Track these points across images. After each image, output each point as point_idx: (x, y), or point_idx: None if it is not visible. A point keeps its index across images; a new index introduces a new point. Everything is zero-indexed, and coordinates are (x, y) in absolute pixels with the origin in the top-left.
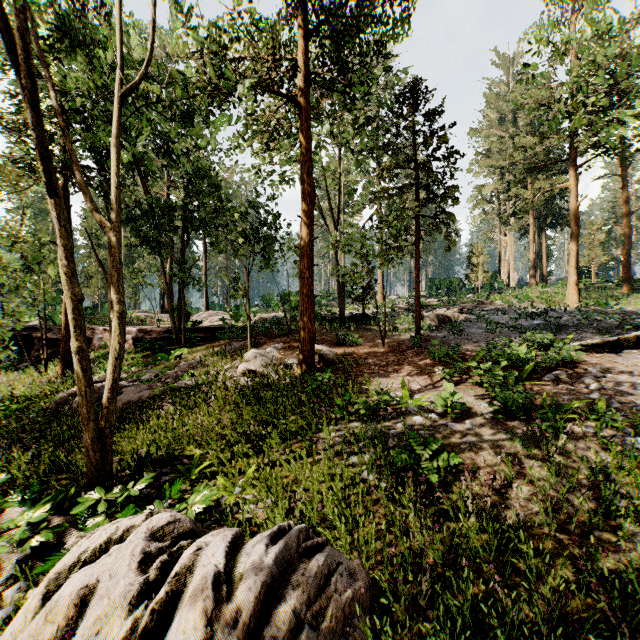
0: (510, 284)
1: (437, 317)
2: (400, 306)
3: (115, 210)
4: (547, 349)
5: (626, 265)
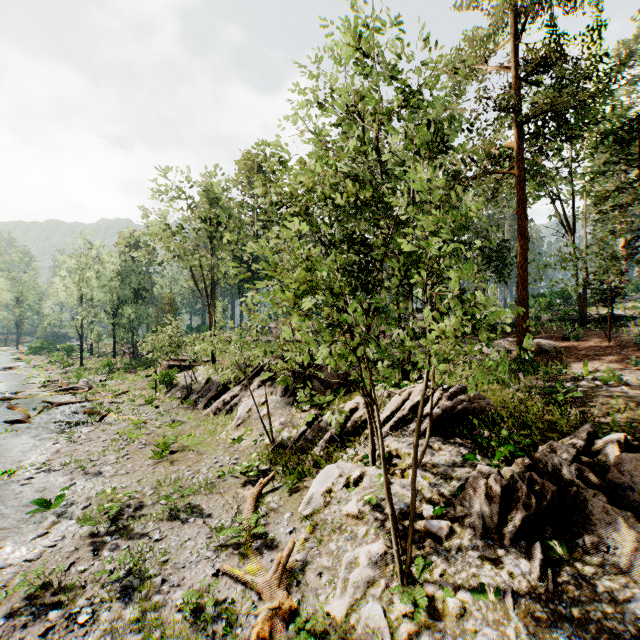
0: None
1: None
2: None
3: None
4: None
5: None
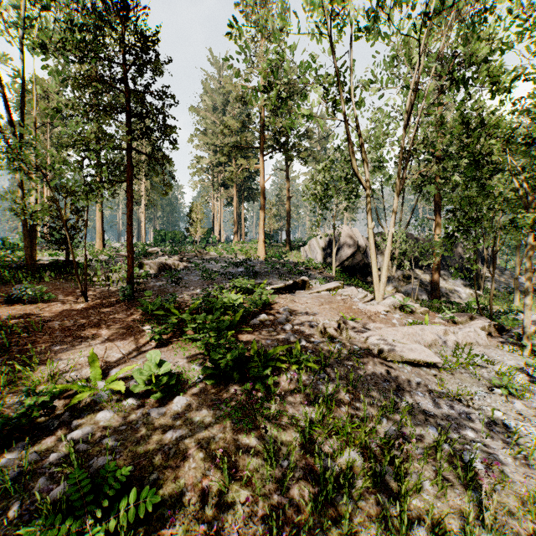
0: (221, 240)
1: (158, 265)
2: (122, 254)
3: None
4: (250, 293)
5: (289, 231)
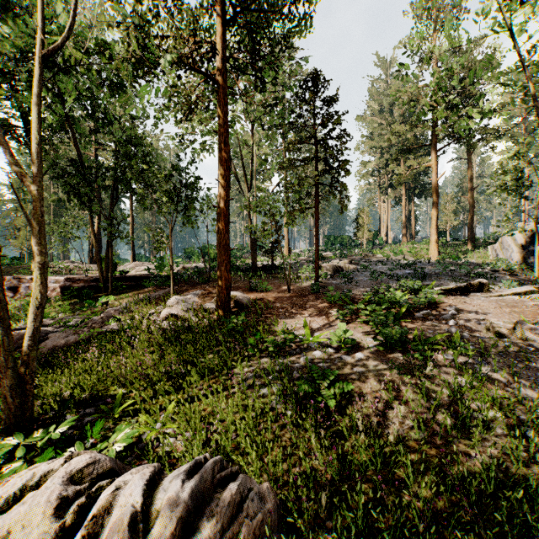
0: (388, 241)
1: (332, 267)
2: (302, 258)
3: (37, 165)
4: (416, 293)
5: (471, 228)
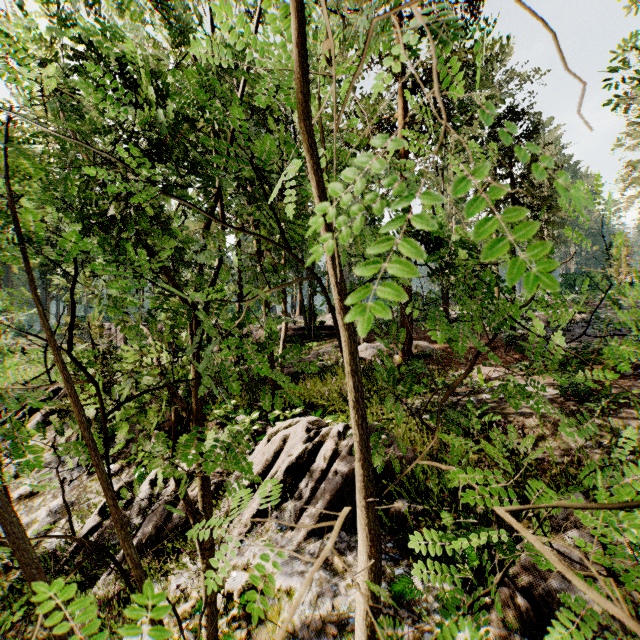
0: None
1: (547, 317)
2: None
3: (283, 257)
4: None
5: None
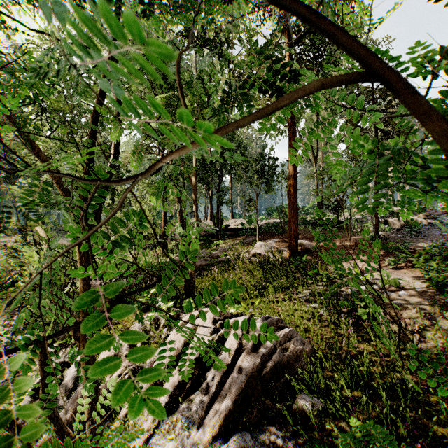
0: None
1: (400, 222)
2: None
3: (195, 172)
4: None
5: None
